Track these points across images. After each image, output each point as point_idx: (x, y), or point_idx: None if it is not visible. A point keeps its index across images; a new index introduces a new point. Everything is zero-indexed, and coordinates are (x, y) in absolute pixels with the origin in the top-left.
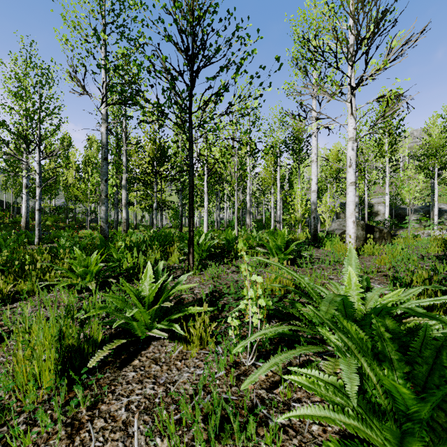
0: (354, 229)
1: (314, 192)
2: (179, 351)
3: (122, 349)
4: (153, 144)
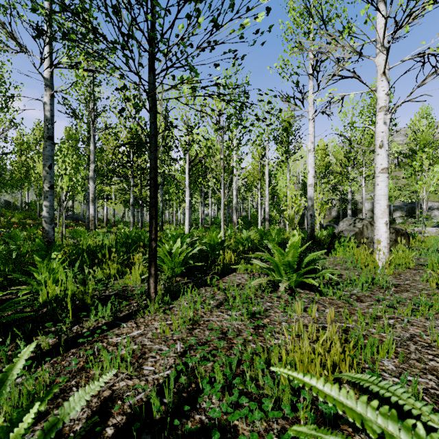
0: (387, 233)
1: (311, 186)
2: None
3: None
4: (128, 132)
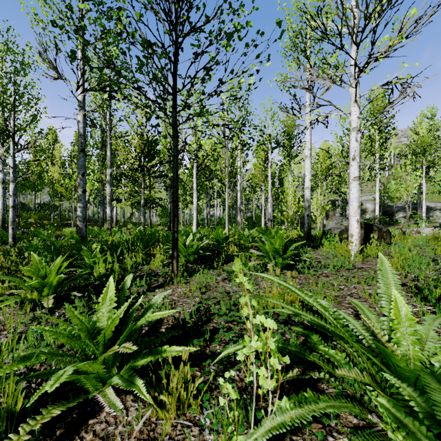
0: (358, 229)
1: (308, 189)
2: (146, 420)
3: (61, 415)
4: (140, 139)
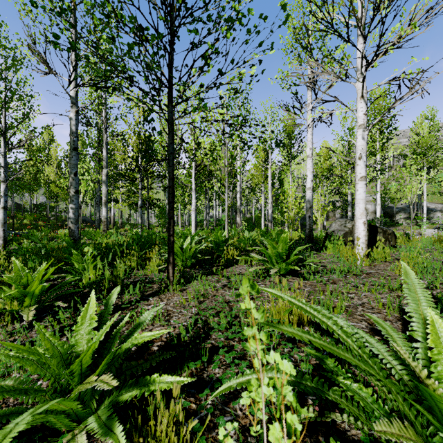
0: (365, 231)
1: (309, 189)
2: None
3: None
4: (137, 138)
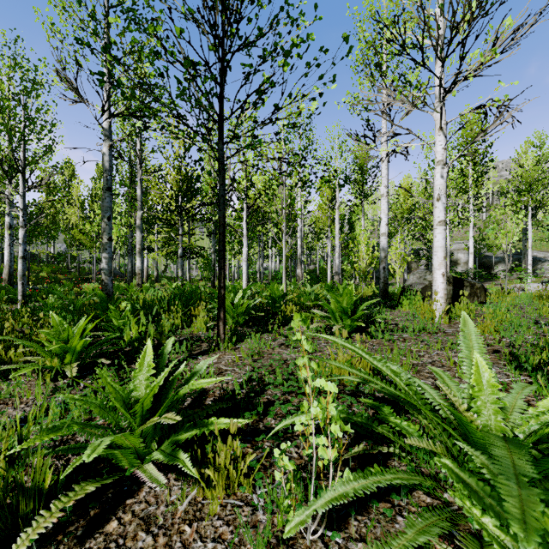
0: (444, 284)
1: (384, 235)
2: (191, 500)
3: (94, 494)
4: (177, 174)
